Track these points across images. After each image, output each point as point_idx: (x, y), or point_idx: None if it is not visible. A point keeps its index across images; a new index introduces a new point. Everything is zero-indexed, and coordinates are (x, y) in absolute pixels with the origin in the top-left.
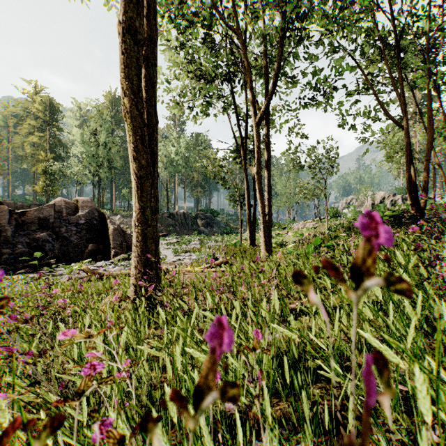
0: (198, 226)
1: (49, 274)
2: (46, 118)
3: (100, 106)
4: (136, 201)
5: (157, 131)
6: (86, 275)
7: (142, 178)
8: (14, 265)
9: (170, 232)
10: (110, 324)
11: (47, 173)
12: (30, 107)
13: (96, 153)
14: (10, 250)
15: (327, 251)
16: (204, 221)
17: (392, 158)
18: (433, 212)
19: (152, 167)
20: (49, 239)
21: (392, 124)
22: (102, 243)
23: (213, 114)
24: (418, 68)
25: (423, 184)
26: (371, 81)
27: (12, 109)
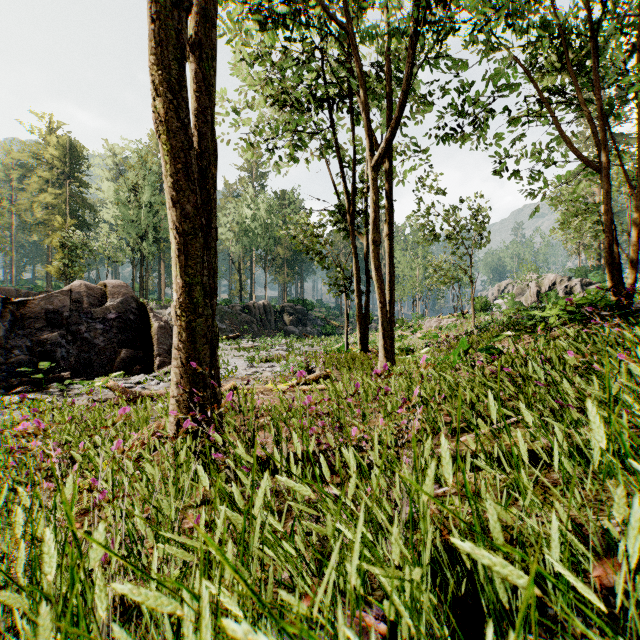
0: (284, 323)
1: (60, 395)
2: (65, 168)
3: (143, 151)
4: (178, 274)
5: (216, 164)
6: (114, 396)
7: (187, 236)
8: (7, 380)
9: (244, 332)
10: (99, 498)
11: (66, 247)
12: (41, 152)
13: (137, 218)
14: (1, 358)
15: (494, 358)
16: (293, 317)
17: (570, 223)
18: (637, 302)
19: (206, 221)
20: (62, 341)
21: (575, 169)
22: (142, 348)
23: (306, 159)
24: (633, 67)
25: (630, 255)
26: (547, 101)
27: (17, 155)
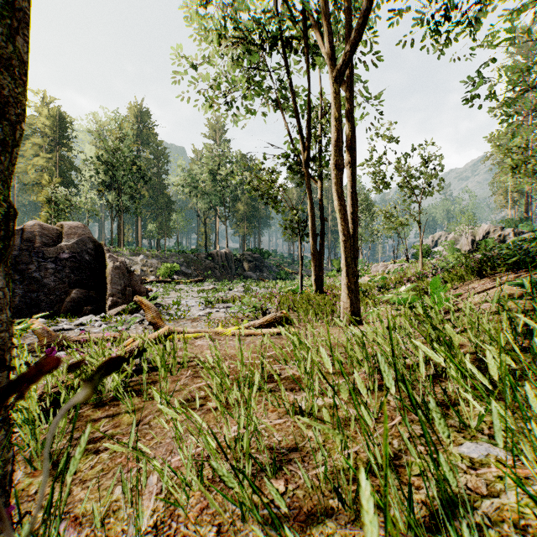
0: (244, 270)
1: None
2: (55, 136)
3: (120, 118)
4: None
5: None
6: None
7: None
8: None
9: (208, 277)
10: None
11: (53, 202)
12: (34, 122)
13: (115, 177)
14: None
15: None
16: (252, 264)
17: (519, 168)
18: None
19: None
20: None
21: None
22: (96, 288)
23: (262, 112)
24: None
25: None
26: None
27: None
